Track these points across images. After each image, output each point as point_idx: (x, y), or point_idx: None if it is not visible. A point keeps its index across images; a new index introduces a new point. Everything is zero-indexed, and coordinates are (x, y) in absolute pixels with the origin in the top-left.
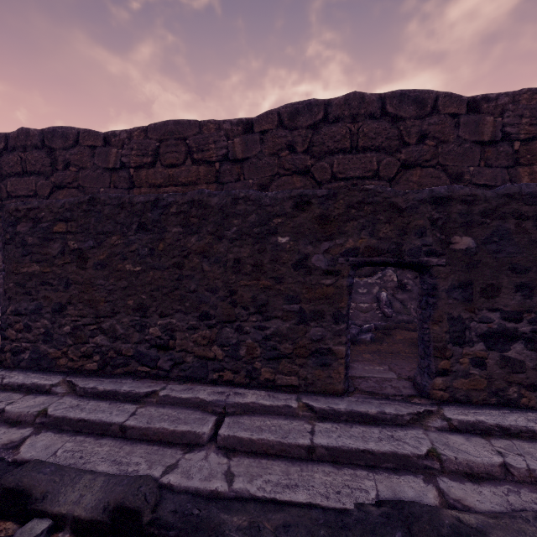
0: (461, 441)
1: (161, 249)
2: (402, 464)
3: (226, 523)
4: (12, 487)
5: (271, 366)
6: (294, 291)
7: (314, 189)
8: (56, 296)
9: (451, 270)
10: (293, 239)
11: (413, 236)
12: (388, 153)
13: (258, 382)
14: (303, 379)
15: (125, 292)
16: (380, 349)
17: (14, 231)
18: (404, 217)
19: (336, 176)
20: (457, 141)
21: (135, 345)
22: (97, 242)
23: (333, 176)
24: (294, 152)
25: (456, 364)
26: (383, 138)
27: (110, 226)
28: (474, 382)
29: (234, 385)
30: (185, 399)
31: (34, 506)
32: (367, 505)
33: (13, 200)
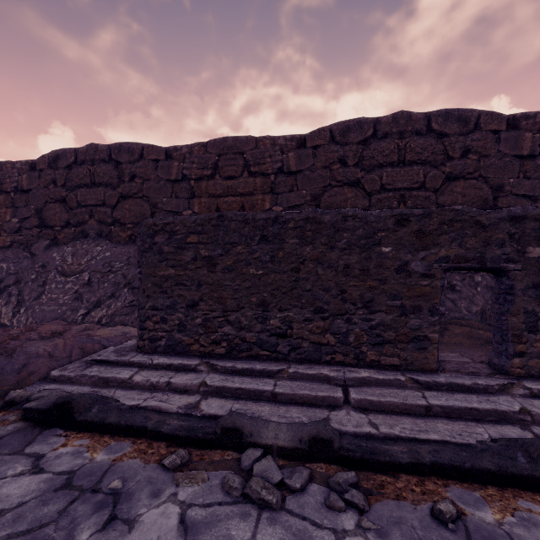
0: None
1: (281, 257)
2: (501, 418)
3: (390, 450)
4: (229, 427)
5: (376, 350)
6: (397, 290)
7: (364, 199)
8: (189, 294)
9: (526, 274)
10: (395, 249)
11: (494, 247)
12: (434, 167)
13: (365, 362)
14: (403, 360)
15: (249, 291)
16: (443, 341)
17: (152, 241)
18: (487, 232)
19: (384, 187)
20: (498, 155)
21: (257, 334)
22: (225, 250)
23: (382, 187)
24: (345, 165)
25: (530, 348)
26: (429, 153)
27: (236, 237)
28: None
29: (344, 365)
30: (312, 375)
31: (247, 440)
32: (485, 441)
33: (83, 209)
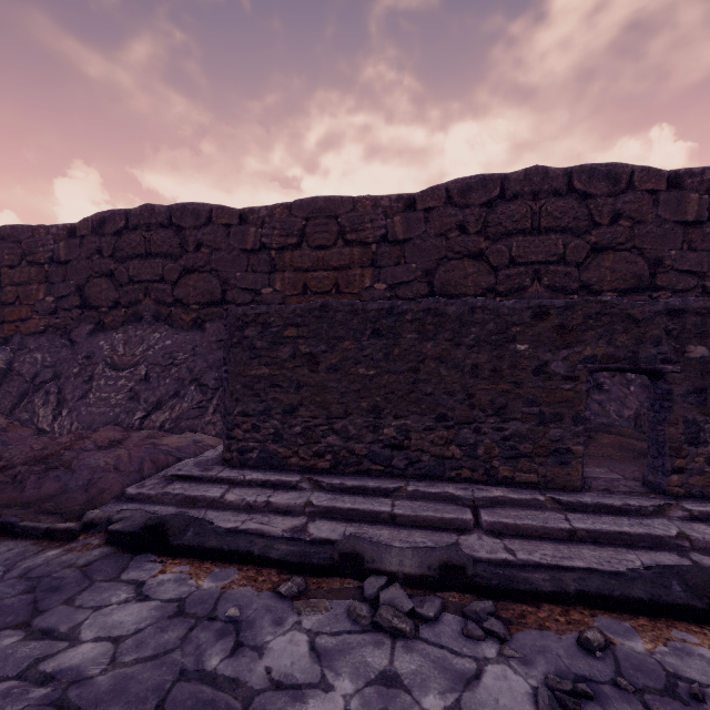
0: (704, 527)
1: (396, 354)
2: (656, 543)
3: (530, 578)
4: (348, 552)
5: (510, 464)
6: (534, 395)
7: (489, 275)
8: (287, 398)
9: (686, 377)
10: (532, 347)
11: (649, 345)
12: (576, 235)
13: (496, 479)
14: (542, 477)
15: (358, 394)
16: (588, 453)
17: (242, 335)
18: (640, 328)
19: (514, 261)
20: (656, 221)
21: (368, 445)
22: (329, 346)
23: (511, 261)
24: (466, 233)
25: (691, 463)
26: (570, 218)
27: (342, 331)
28: (709, 479)
29: (472, 482)
30: (435, 494)
31: (368, 566)
32: (637, 569)
33: (136, 286)
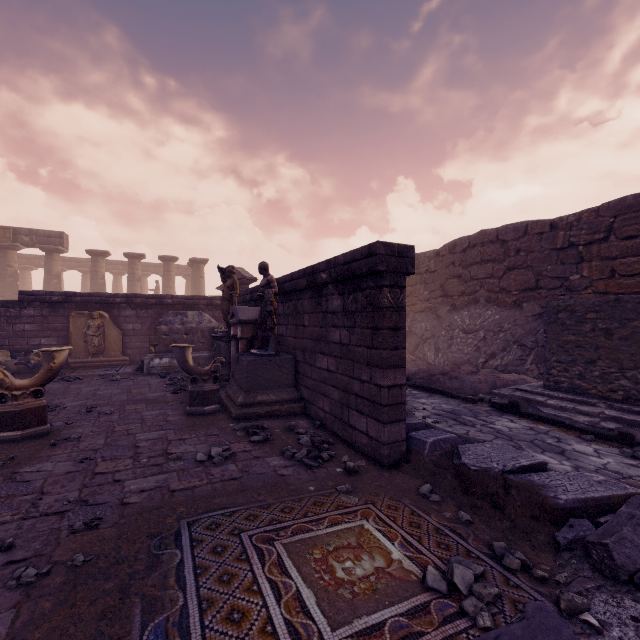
0: None
1: None
2: None
3: None
4: (623, 432)
5: None
6: None
7: None
8: (588, 354)
9: None
10: None
11: None
12: None
13: None
14: None
15: None
16: None
17: (556, 317)
18: None
19: None
20: None
21: None
22: (621, 324)
23: None
24: None
25: None
26: None
27: (632, 315)
28: None
29: None
30: None
31: (638, 441)
32: None
33: (475, 282)
